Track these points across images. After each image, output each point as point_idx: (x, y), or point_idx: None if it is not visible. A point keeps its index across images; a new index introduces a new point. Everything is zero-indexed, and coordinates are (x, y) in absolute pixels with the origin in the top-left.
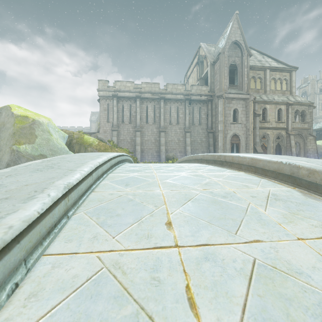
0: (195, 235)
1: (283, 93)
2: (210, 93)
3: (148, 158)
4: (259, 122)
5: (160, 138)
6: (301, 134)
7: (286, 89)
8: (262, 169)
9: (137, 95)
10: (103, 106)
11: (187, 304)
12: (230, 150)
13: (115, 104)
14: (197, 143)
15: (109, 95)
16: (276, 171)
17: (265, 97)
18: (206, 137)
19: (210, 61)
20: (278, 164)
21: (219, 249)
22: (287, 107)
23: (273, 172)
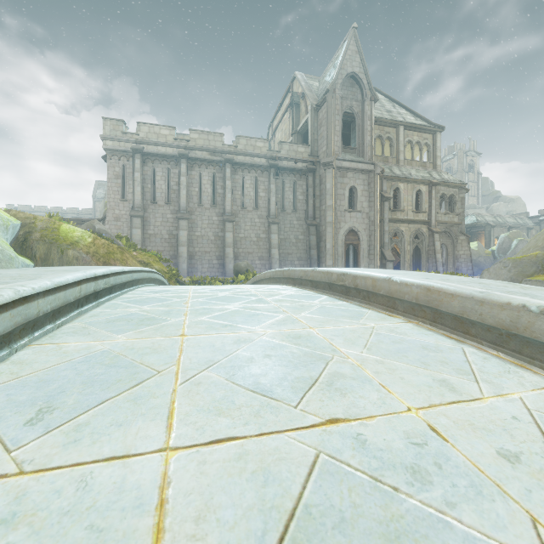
0: None
1: (423, 166)
2: (311, 159)
3: (202, 270)
4: (389, 210)
5: (225, 232)
6: (449, 231)
7: (428, 160)
8: (457, 317)
9: (182, 152)
10: (113, 170)
11: None
12: (344, 255)
13: (138, 166)
14: (291, 243)
15: (127, 150)
16: (507, 330)
17: (397, 171)
18: (304, 232)
19: (311, 104)
20: (513, 312)
21: None
22: (429, 189)
23: (493, 328)
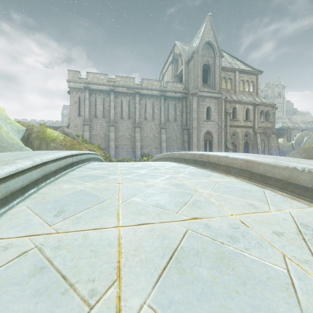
0: None
1: (250, 94)
2: (184, 91)
3: (122, 154)
4: (230, 120)
5: (135, 133)
6: (265, 132)
7: (253, 90)
8: (262, 175)
9: (111, 88)
10: (73, 99)
11: None
12: (204, 146)
13: (87, 97)
14: (173, 140)
15: (81, 87)
16: (287, 180)
17: (235, 97)
18: (180, 133)
19: (184, 59)
20: (289, 171)
21: None
22: (253, 108)
23: (280, 180)
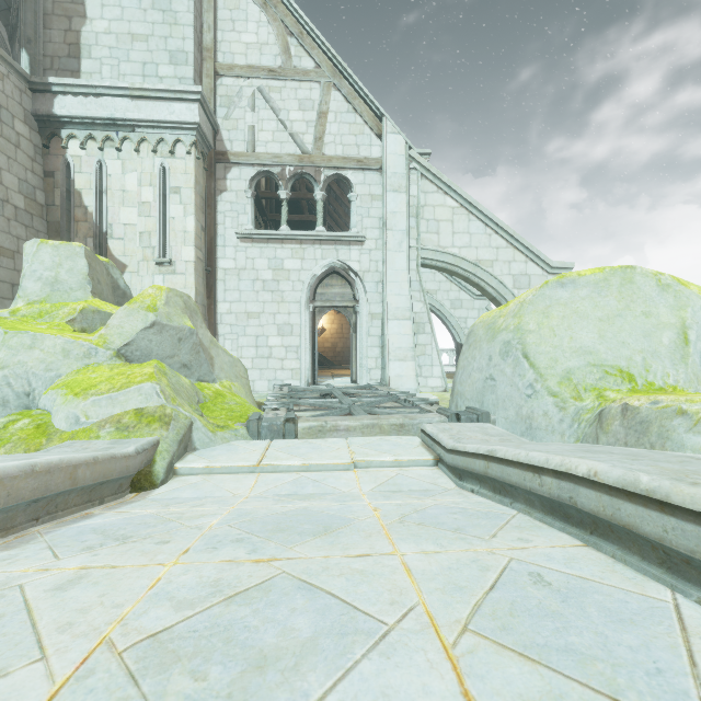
0: (348, 506)
1: None
2: None
3: None
4: None
5: None
6: None
7: None
8: None
9: None
10: None
11: (367, 494)
12: None
13: None
14: None
15: None
16: None
17: None
18: None
19: None
20: None
21: (330, 503)
22: None
23: None
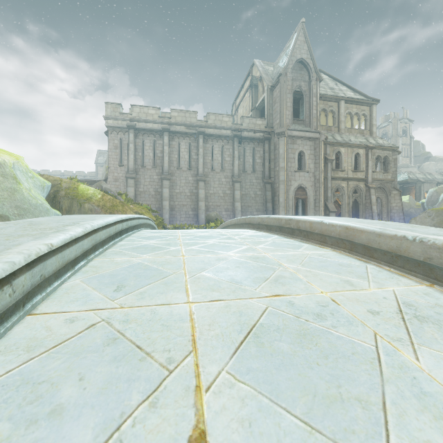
0: None
1: (361, 133)
2: (267, 129)
3: (180, 219)
4: (332, 170)
5: (198, 189)
6: (383, 187)
7: (365, 128)
8: (365, 247)
9: (165, 127)
10: (113, 142)
11: None
12: (294, 207)
13: (131, 139)
14: (250, 198)
15: (123, 126)
16: (395, 253)
17: (339, 138)
18: (261, 189)
19: (267, 85)
20: (398, 241)
21: None
22: (366, 152)
23: (387, 253)
